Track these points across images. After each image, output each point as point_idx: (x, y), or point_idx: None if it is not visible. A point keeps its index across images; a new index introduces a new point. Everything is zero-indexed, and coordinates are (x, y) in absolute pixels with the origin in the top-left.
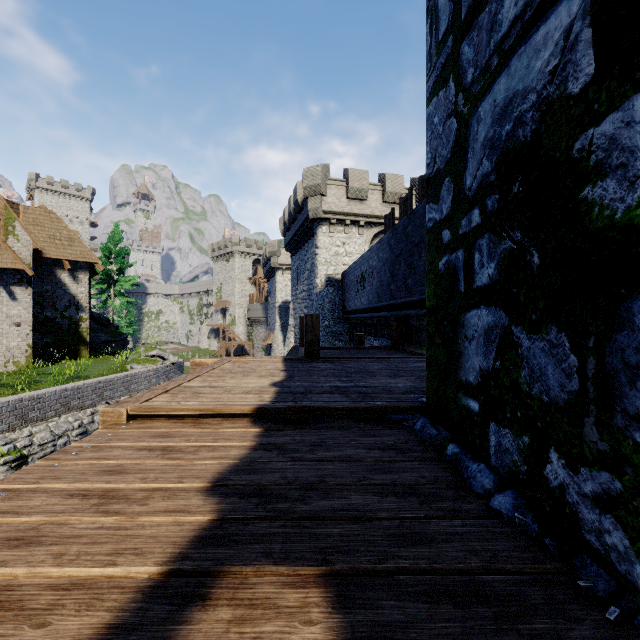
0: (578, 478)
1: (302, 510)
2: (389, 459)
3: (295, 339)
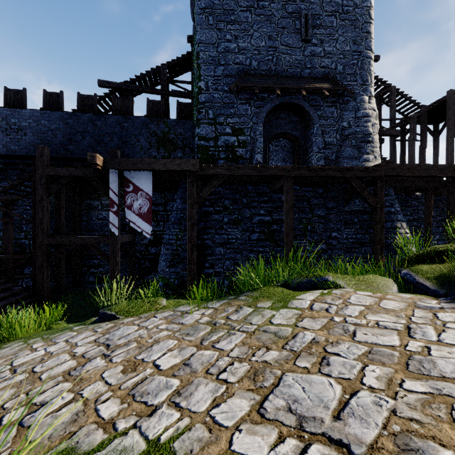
0: None
1: None
2: None
3: None
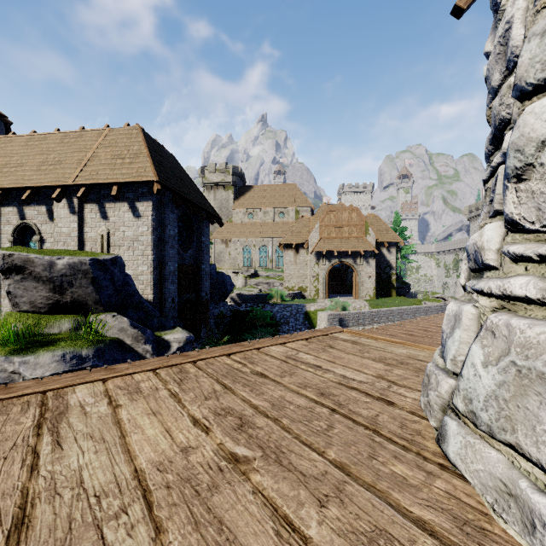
0: None
1: None
2: None
3: None
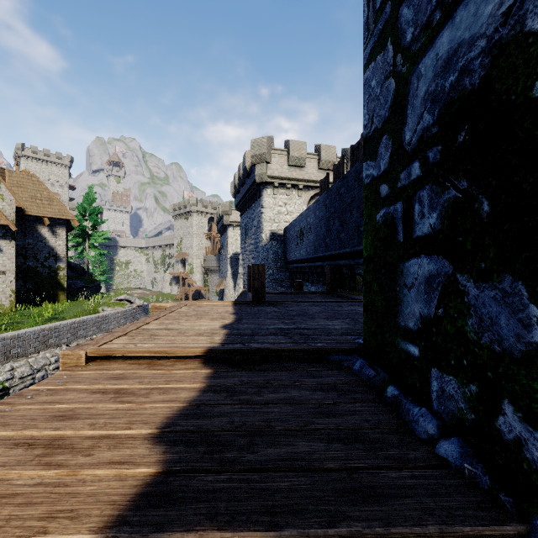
0: None
1: (249, 460)
2: (332, 401)
3: (244, 285)
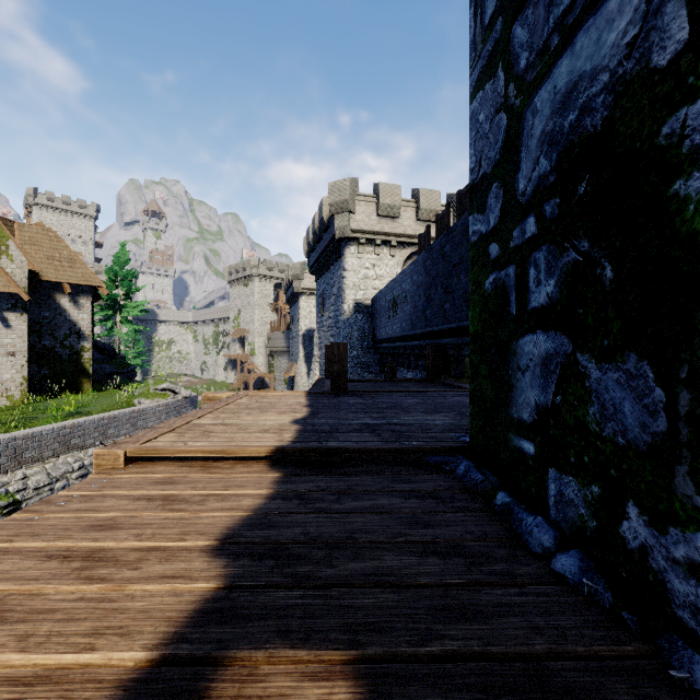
0: (666, 540)
1: (326, 575)
2: (429, 510)
3: (320, 371)
